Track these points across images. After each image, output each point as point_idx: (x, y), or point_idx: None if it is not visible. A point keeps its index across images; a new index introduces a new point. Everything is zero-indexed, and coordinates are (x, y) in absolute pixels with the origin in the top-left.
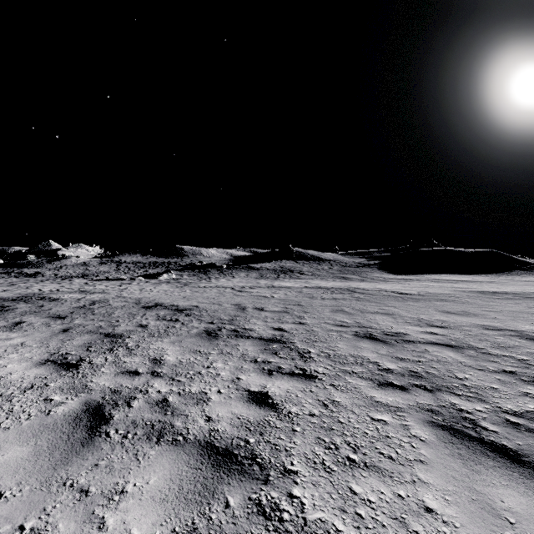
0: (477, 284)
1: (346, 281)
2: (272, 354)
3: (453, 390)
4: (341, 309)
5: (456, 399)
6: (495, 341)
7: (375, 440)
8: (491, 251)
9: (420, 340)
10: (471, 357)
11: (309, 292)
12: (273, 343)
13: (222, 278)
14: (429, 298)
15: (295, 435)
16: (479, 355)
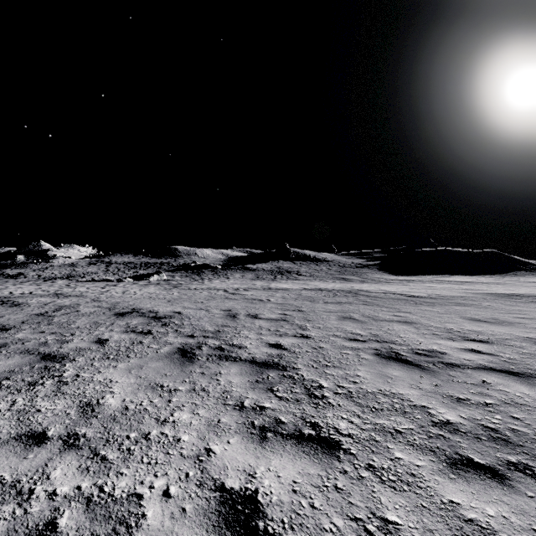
0: (485, 285)
1: (347, 282)
2: (267, 390)
3: None
4: (350, 316)
5: None
6: None
7: None
8: (492, 251)
9: (466, 364)
10: None
11: (310, 295)
12: (268, 369)
13: (216, 279)
14: (443, 301)
15: None
16: None
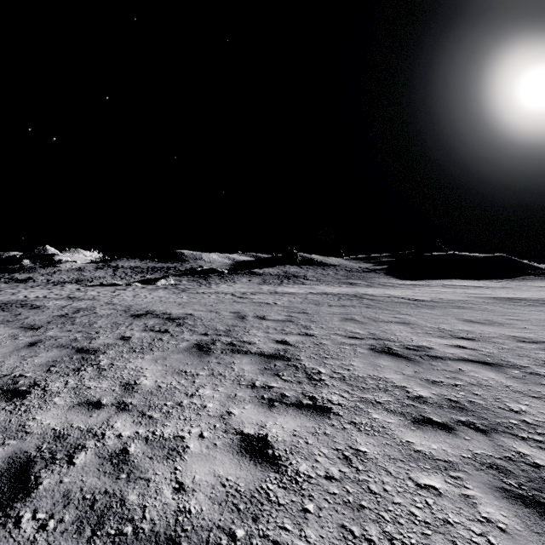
0: (490, 289)
1: (353, 287)
2: (274, 375)
3: (513, 430)
4: (351, 318)
5: (523, 445)
6: (537, 357)
7: (431, 531)
8: (501, 256)
9: (448, 356)
10: (517, 379)
11: (315, 298)
12: (275, 360)
13: (223, 283)
14: (444, 305)
15: (307, 522)
16: (526, 377)
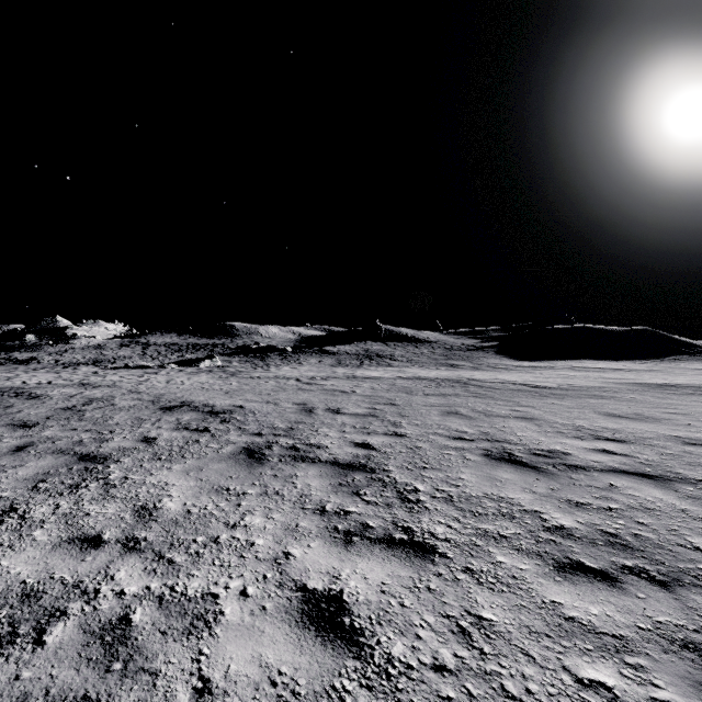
0: (633, 373)
1: (454, 370)
2: (352, 494)
3: None
4: (455, 411)
5: None
6: None
7: None
8: (645, 329)
9: (593, 466)
10: (694, 500)
11: (406, 385)
12: (354, 472)
13: (285, 365)
14: (576, 393)
15: None
16: None
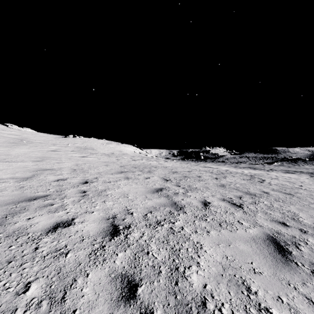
0: None
1: None
2: None
3: None
4: None
5: None
6: None
7: None
8: None
9: None
10: None
11: None
12: None
13: (306, 165)
14: None
15: None
16: None
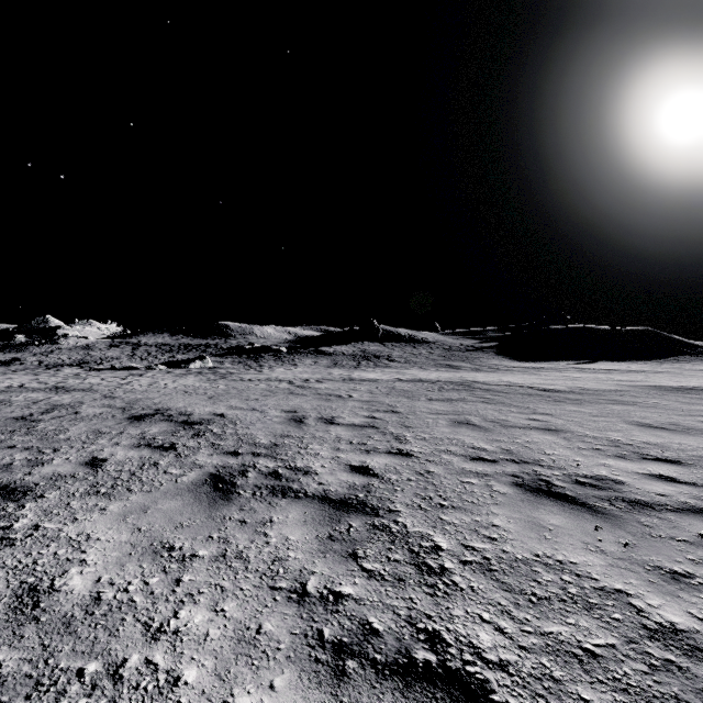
0: (641, 374)
1: (455, 371)
2: (346, 557)
3: None
4: (466, 421)
5: None
6: None
7: None
8: (646, 330)
9: (661, 502)
10: None
11: (406, 388)
12: (349, 514)
13: (279, 366)
14: (593, 398)
15: None
16: None
